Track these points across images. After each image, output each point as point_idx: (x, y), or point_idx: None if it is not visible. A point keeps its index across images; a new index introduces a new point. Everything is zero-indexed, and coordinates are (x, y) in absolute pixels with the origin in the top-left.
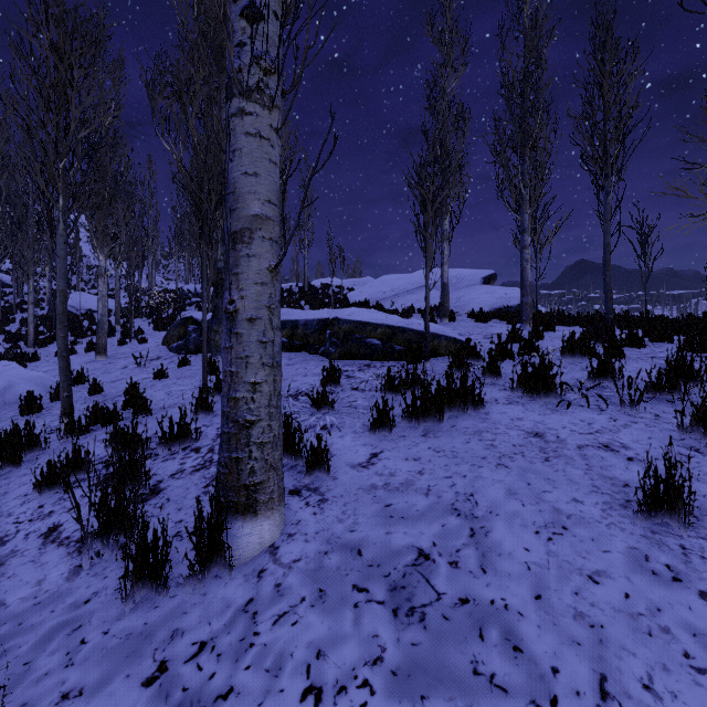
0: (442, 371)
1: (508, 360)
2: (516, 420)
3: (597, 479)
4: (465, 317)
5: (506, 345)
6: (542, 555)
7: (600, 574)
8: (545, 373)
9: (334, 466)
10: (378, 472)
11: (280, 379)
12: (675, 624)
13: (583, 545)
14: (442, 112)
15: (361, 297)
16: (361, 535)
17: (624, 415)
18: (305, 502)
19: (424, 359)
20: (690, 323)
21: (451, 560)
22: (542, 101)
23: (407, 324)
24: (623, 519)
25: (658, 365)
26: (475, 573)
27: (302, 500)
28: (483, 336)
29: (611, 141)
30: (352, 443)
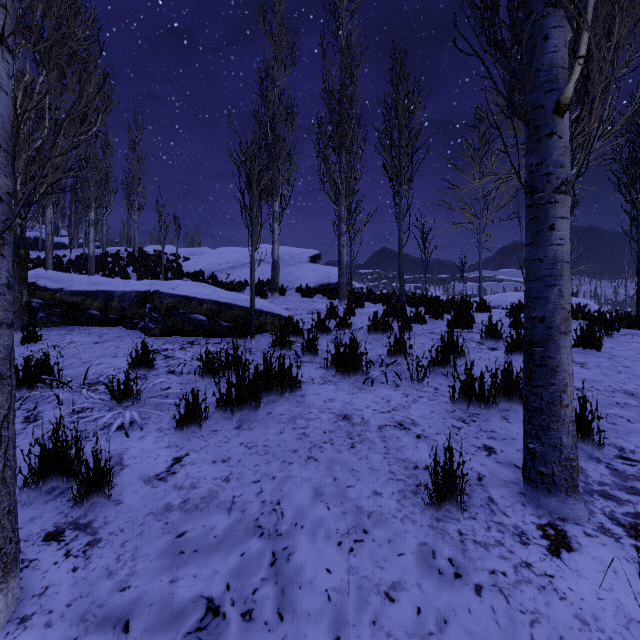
0: (266, 349)
1: (326, 336)
2: (328, 401)
3: (393, 464)
4: (294, 292)
5: (324, 322)
6: (344, 574)
7: (396, 588)
8: (354, 354)
9: (122, 483)
10: (177, 484)
11: (6, 398)
12: (459, 637)
13: (381, 550)
14: (273, 101)
15: (196, 267)
16: (136, 593)
17: (414, 390)
18: (65, 550)
19: (250, 336)
20: (453, 303)
21: (245, 610)
22: (355, 112)
23: (234, 300)
24: (414, 509)
25: (435, 340)
26: (271, 624)
27: (60, 549)
28: (307, 311)
29: (404, 156)
30: (154, 446)
